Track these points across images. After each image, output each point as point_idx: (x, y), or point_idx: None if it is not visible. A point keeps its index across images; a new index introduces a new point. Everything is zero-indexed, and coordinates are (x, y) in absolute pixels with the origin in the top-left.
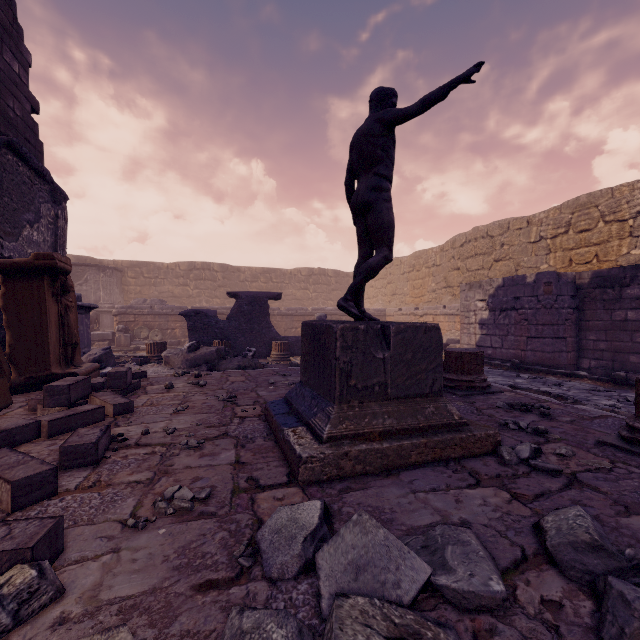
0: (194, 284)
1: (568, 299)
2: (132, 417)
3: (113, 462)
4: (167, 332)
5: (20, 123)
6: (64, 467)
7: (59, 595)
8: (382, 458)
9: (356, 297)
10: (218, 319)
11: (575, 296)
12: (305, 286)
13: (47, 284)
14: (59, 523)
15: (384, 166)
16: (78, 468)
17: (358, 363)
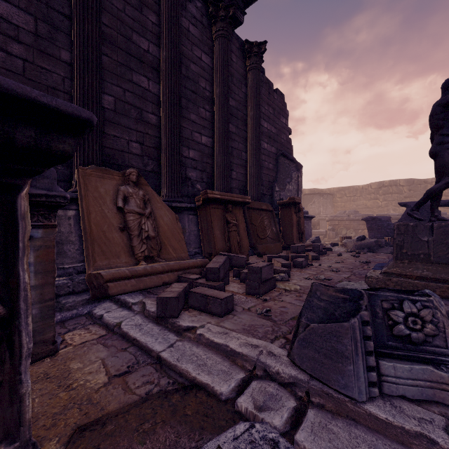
0: (382, 197)
1: None
2: (318, 261)
3: (306, 269)
4: (358, 231)
5: (285, 143)
6: (293, 267)
7: (288, 280)
8: (413, 287)
9: (430, 207)
10: (389, 222)
11: None
12: None
13: (292, 209)
14: (289, 270)
15: (446, 129)
16: (297, 268)
17: (408, 242)
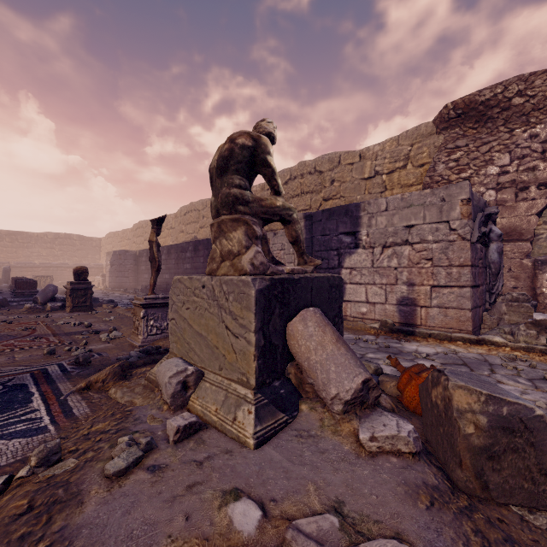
0: None
1: (131, 261)
2: None
3: None
4: None
5: None
6: None
7: None
8: None
9: None
10: None
11: (136, 260)
12: (51, 246)
13: None
14: None
15: None
16: None
17: None
